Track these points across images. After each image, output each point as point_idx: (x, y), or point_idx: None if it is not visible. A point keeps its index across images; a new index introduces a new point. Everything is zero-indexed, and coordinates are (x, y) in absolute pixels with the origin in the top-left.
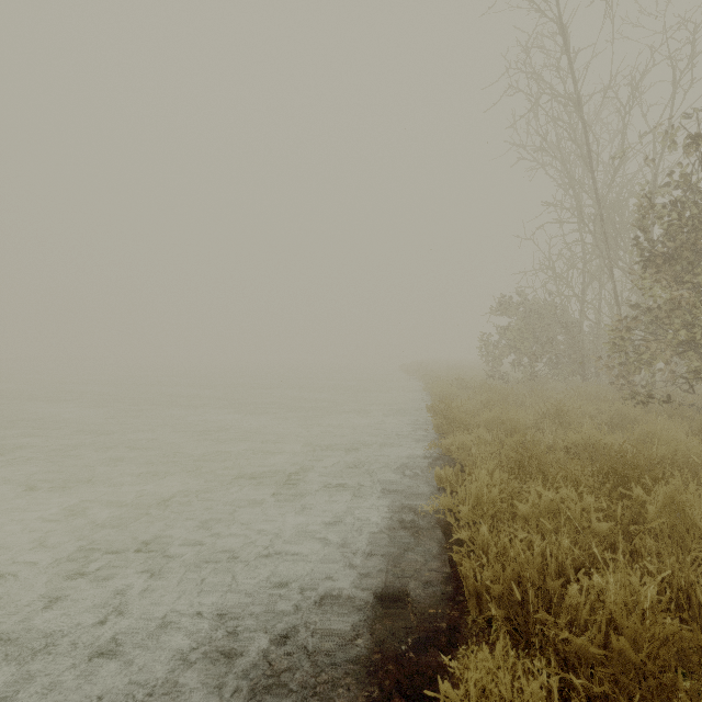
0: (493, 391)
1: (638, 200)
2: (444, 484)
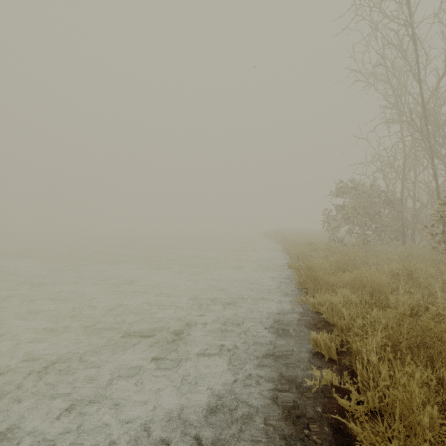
0: (341, 253)
1: None
2: (323, 352)
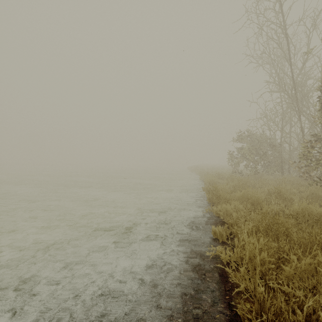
0: (238, 180)
1: None
2: (218, 237)
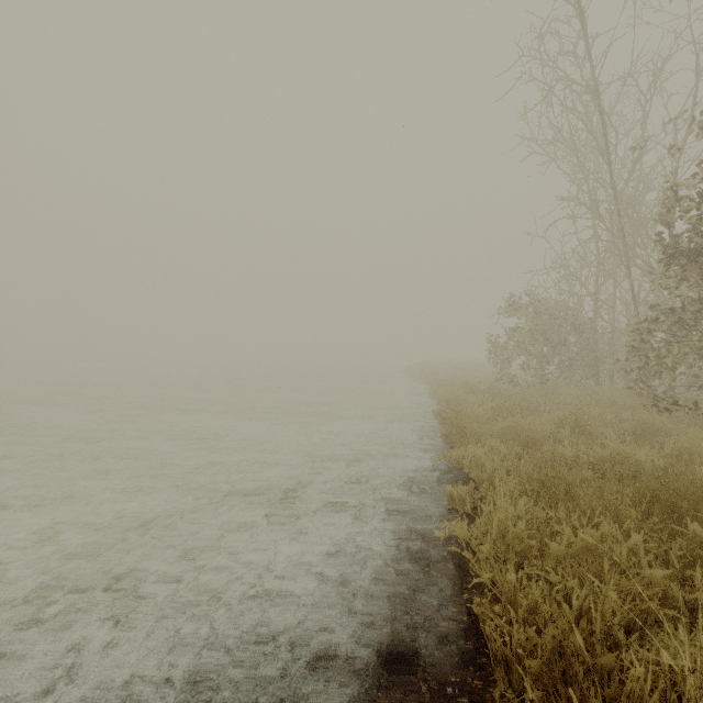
0: (504, 396)
1: (663, 192)
2: (457, 504)
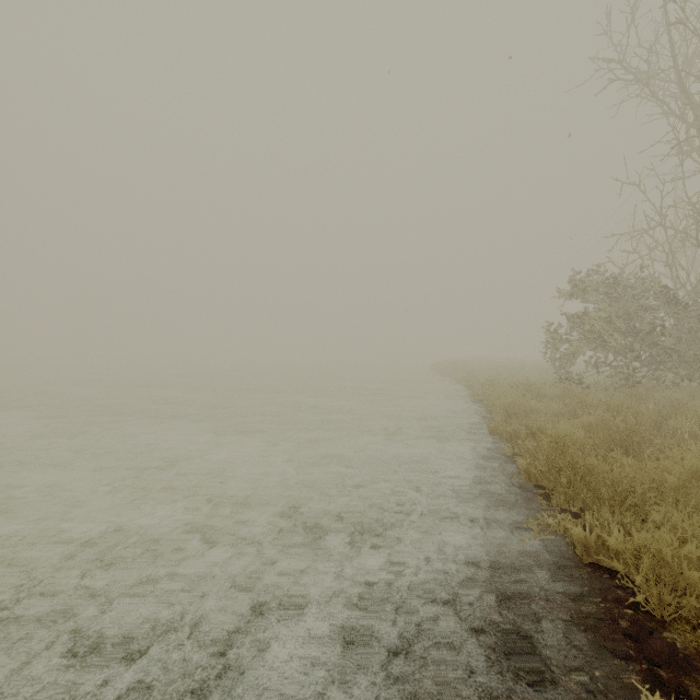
0: (606, 406)
1: None
2: None
